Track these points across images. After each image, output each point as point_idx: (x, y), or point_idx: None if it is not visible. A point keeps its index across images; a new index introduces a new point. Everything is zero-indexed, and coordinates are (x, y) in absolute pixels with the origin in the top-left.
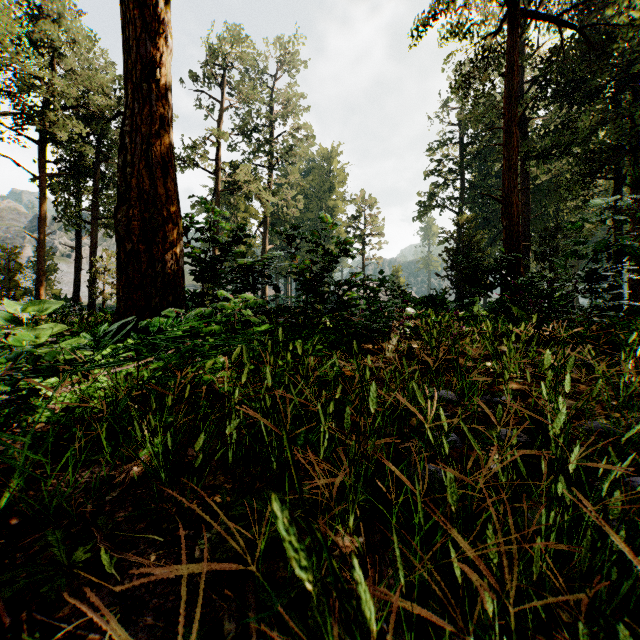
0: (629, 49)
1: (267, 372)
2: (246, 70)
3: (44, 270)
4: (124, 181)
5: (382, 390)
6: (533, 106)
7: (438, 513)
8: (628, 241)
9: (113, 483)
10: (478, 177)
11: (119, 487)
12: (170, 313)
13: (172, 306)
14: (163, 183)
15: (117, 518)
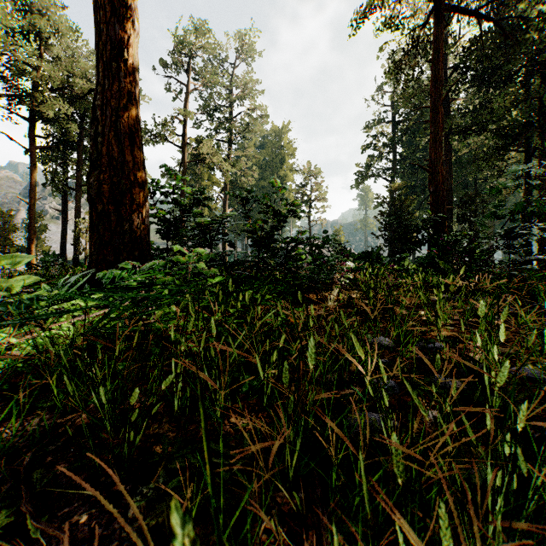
0: (538, 40)
1: (212, 322)
2: (209, 59)
3: (35, 230)
4: (96, 149)
5: (324, 336)
6: (455, 89)
7: (384, 496)
8: (542, 203)
9: (59, 431)
10: (408, 150)
11: (61, 438)
12: (125, 266)
13: (138, 260)
14: (130, 151)
15: (54, 472)
